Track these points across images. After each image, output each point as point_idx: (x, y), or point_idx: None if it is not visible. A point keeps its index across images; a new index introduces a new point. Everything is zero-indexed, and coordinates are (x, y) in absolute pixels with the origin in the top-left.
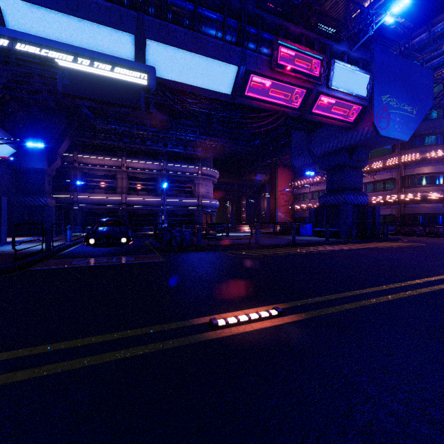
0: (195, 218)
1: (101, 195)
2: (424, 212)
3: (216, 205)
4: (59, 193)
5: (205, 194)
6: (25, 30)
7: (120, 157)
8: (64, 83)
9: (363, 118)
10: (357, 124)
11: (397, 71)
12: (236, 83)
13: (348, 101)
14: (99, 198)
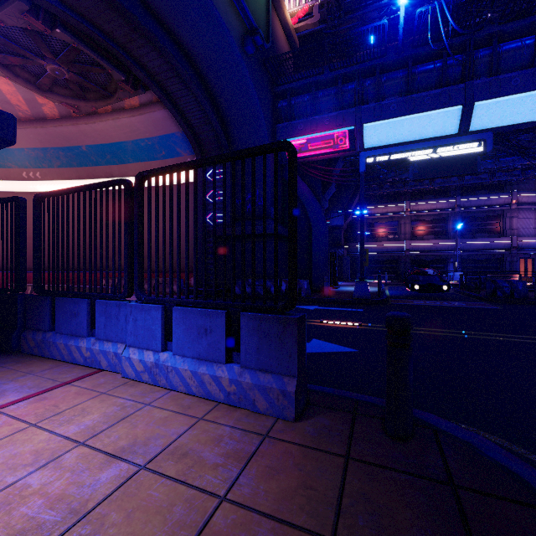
0: (506, 264)
1: (384, 243)
2: None
3: None
4: (348, 244)
5: (523, 231)
6: (374, 139)
7: (403, 202)
8: (414, 173)
9: None
10: None
11: None
12: None
13: None
14: (382, 246)
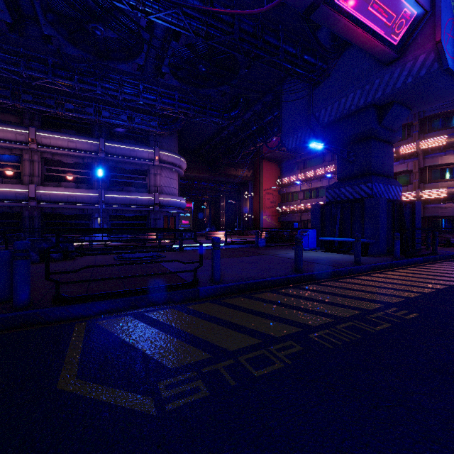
0: (151, 221)
1: None
2: (451, 214)
3: (182, 205)
4: None
5: (166, 189)
6: None
7: (26, 128)
8: None
9: (417, 38)
10: (403, 53)
11: None
12: None
13: None
14: None
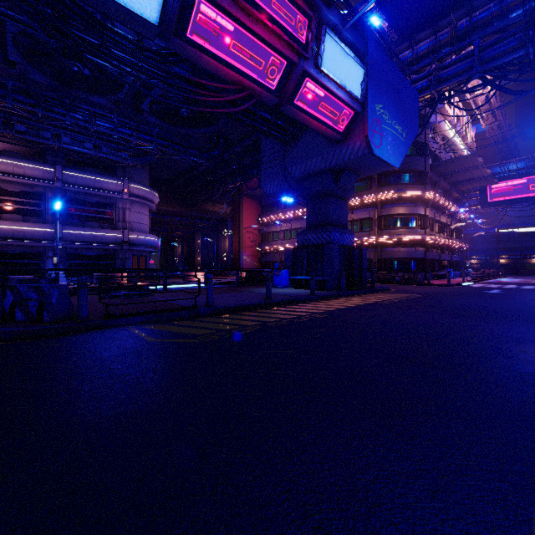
0: (119, 261)
1: None
2: (400, 257)
3: (154, 243)
4: None
5: (136, 225)
6: None
7: None
8: None
9: (355, 129)
10: (347, 137)
11: (389, 78)
12: (167, 3)
13: (339, 99)
14: None
